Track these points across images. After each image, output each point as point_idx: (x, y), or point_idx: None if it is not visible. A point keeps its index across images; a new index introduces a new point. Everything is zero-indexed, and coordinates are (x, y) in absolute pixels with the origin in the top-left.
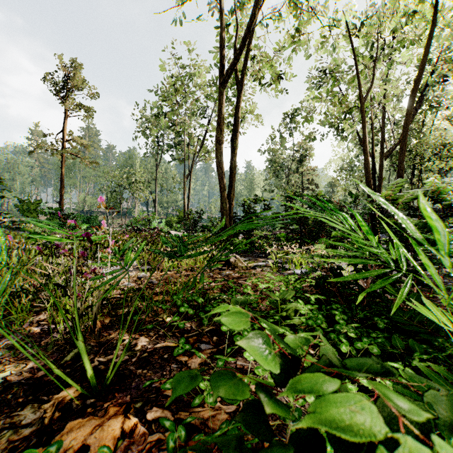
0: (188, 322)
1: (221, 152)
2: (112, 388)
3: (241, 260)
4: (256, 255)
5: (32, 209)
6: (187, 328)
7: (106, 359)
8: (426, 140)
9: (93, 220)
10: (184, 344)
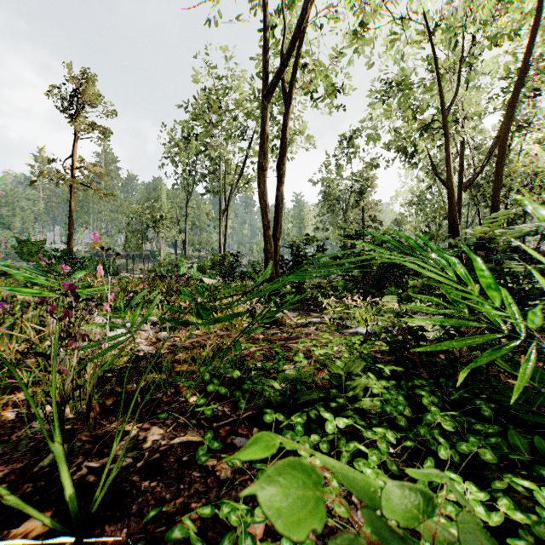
0: (220, 403)
1: (265, 181)
2: (102, 515)
3: (289, 316)
4: (308, 308)
5: (33, 252)
6: (217, 412)
7: (100, 463)
8: (514, 168)
9: (110, 265)
10: (211, 441)
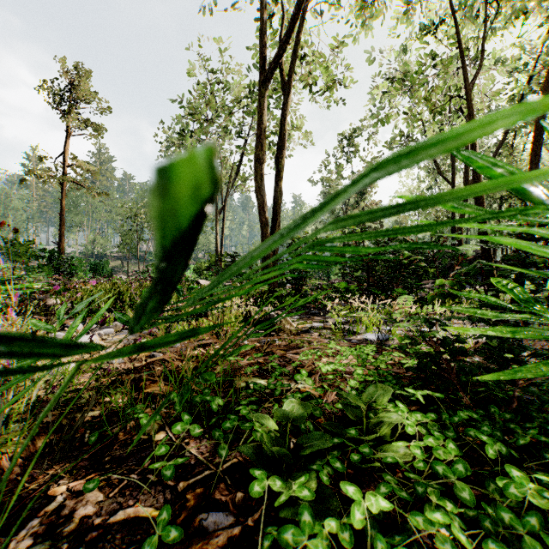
0: (195, 443)
1: (262, 174)
2: None
3: (288, 321)
4: (309, 311)
5: (21, 252)
6: (189, 459)
7: None
8: (520, 166)
9: (103, 266)
10: (166, 526)
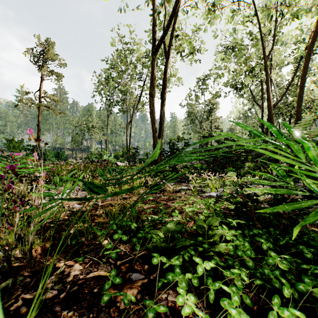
0: (123, 245)
1: (153, 103)
2: None
3: (168, 185)
4: (180, 180)
5: (16, 146)
6: (121, 252)
7: (33, 295)
8: None
9: (62, 154)
10: (114, 277)
